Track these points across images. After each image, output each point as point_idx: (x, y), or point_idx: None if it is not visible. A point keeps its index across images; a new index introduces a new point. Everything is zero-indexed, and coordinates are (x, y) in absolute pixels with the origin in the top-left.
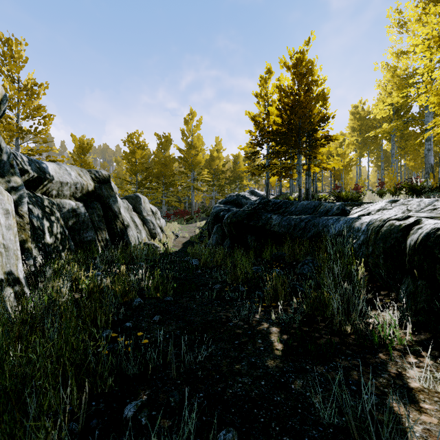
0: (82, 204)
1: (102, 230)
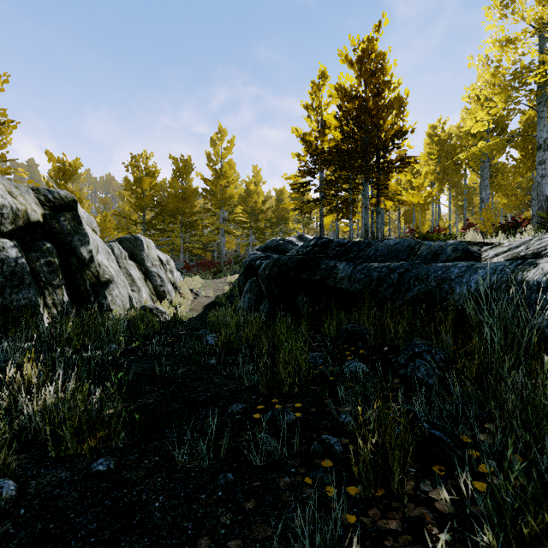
0: (14, 243)
1: (56, 288)
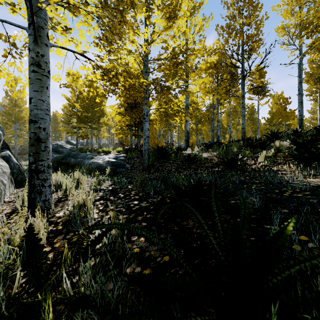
0: None
1: None
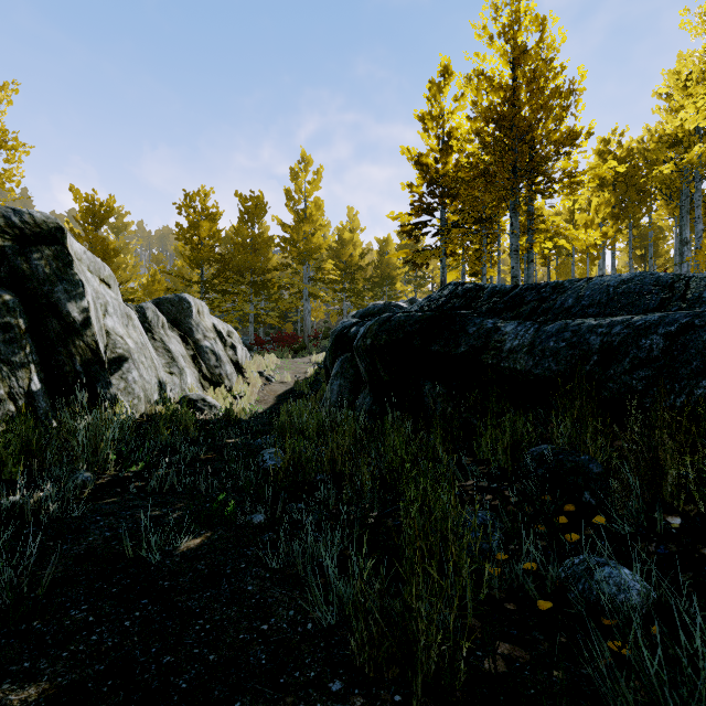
0: None
1: (18, 368)
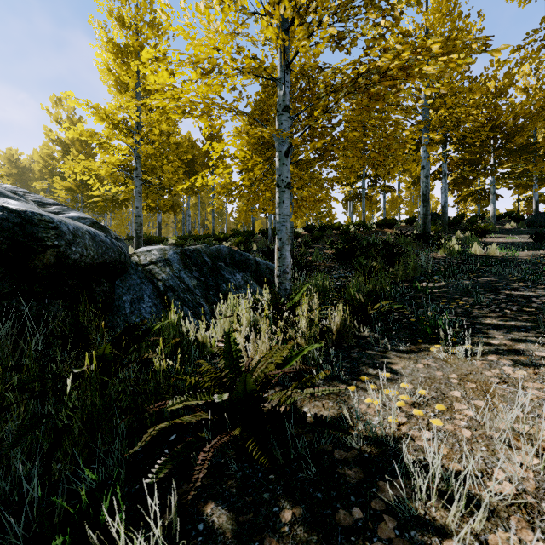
0: None
1: None
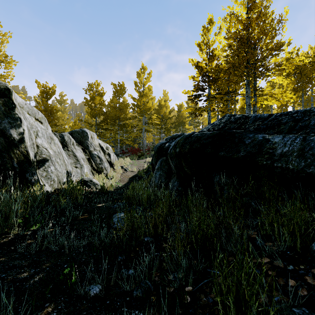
0: None
1: None
